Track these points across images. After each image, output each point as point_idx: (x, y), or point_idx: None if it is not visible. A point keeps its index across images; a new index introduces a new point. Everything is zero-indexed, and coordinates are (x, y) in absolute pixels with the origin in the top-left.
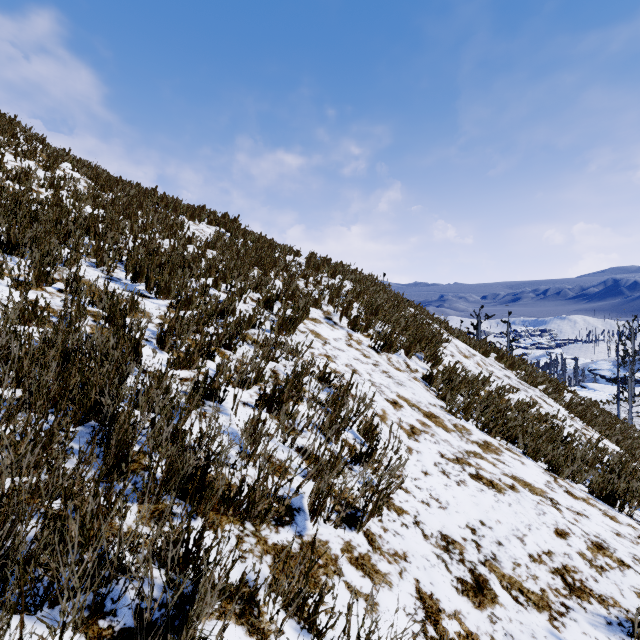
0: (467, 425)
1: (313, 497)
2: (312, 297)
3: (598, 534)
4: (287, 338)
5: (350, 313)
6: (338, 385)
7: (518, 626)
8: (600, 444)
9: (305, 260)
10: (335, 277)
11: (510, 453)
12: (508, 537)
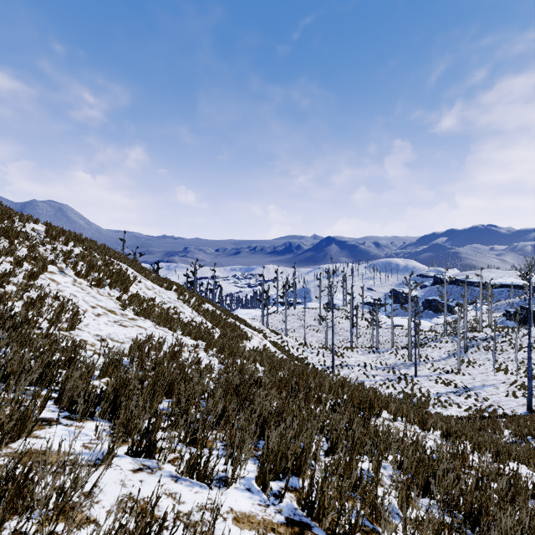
0: (128, 314)
1: (50, 325)
2: (50, 259)
3: (154, 334)
4: (34, 282)
5: (76, 268)
6: (64, 301)
7: (110, 344)
8: (196, 320)
9: (43, 227)
10: (68, 245)
11: (142, 320)
12: (121, 335)
